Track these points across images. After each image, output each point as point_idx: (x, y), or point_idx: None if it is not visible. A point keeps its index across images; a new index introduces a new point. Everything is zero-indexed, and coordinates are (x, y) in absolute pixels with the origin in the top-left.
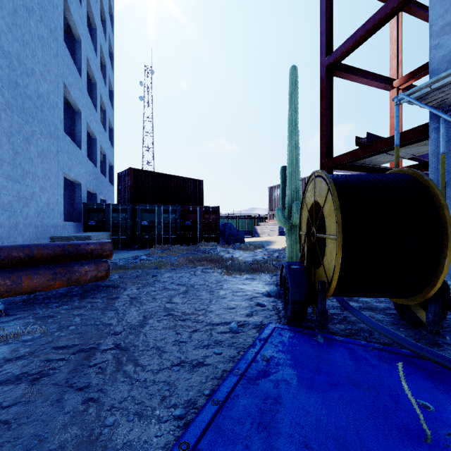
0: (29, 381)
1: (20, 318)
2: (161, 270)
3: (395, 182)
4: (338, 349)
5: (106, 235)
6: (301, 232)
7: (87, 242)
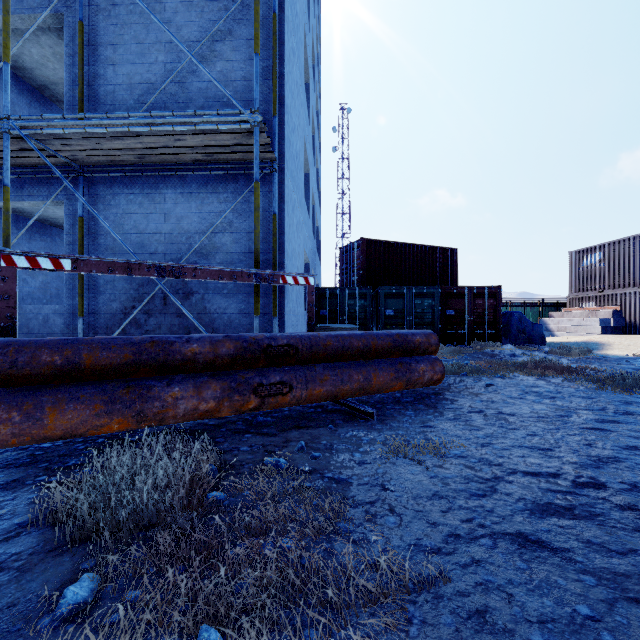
0: (584, 518)
1: (396, 425)
2: (480, 377)
3: None
4: None
5: None
6: None
7: (411, 331)
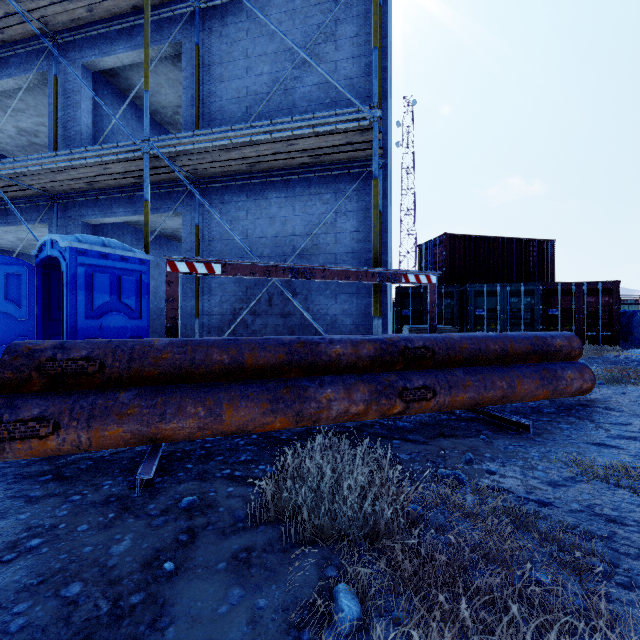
0: None
1: (560, 440)
2: (625, 388)
3: None
4: None
5: None
6: None
7: (548, 333)
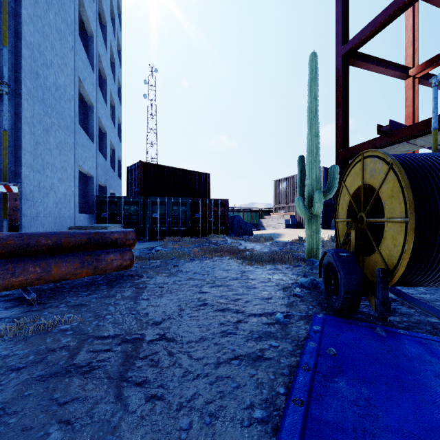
0: (81, 374)
1: (52, 307)
2: (180, 260)
3: None
4: (407, 344)
5: (119, 226)
6: (337, 219)
7: (111, 230)
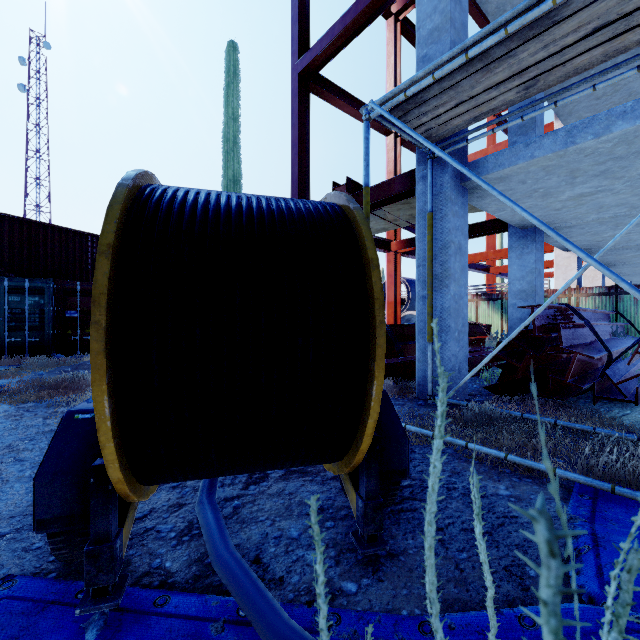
0: None
1: None
2: None
3: (296, 209)
4: None
5: None
6: None
7: None
